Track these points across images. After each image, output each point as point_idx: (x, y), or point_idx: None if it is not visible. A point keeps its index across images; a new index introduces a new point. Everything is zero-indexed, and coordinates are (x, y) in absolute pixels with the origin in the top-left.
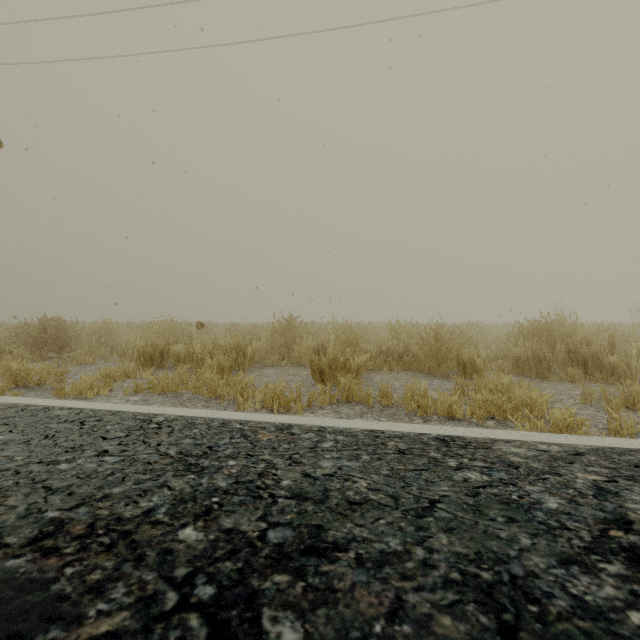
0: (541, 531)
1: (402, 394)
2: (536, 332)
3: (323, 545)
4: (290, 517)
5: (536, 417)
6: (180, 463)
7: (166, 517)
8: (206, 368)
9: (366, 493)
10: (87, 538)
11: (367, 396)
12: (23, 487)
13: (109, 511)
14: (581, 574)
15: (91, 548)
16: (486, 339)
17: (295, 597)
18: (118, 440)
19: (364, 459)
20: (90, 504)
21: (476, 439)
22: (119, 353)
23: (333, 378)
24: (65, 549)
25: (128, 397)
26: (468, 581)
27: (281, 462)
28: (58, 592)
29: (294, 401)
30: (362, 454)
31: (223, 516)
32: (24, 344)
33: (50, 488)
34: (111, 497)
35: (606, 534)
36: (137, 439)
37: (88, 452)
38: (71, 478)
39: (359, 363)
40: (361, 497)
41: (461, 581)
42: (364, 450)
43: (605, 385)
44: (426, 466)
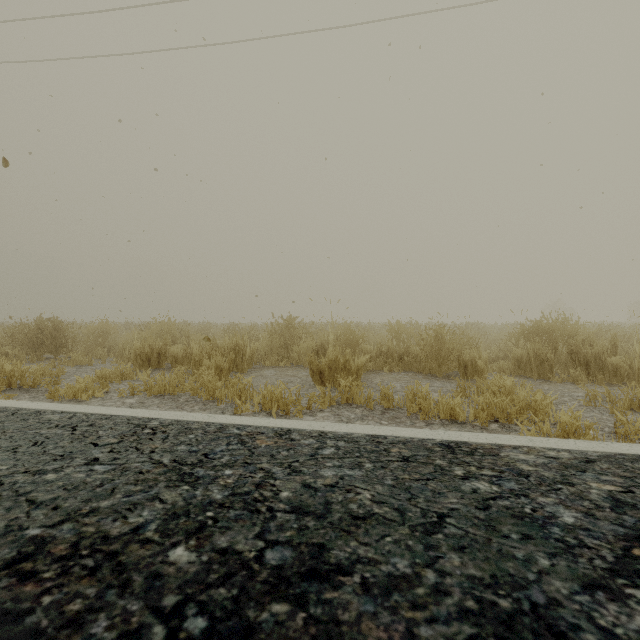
0: (559, 550)
1: (403, 396)
2: (538, 333)
3: (325, 567)
4: (289, 534)
5: (540, 420)
6: (174, 472)
7: (156, 535)
8: (204, 369)
9: (370, 506)
10: (69, 560)
11: (368, 398)
12: (5, 500)
13: (95, 528)
14: (608, 601)
15: (73, 572)
16: (486, 339)
17: (295, 631)
18: (110, 447)
19: (367, 467)
20: (75, 520)
21: (482, 445)
22: (116, 354)
23: (333, 379)
24: (44, 573)
25: (124, 399)
26: (485, 611)
27: (280, 471)
28: (32, 626)
29: (293, 403)
30: (365, 462)
31: (218, 533)
32: (20, 345)
33: (34, 501)
34: (98, 512)
35: (629, 553)
36: (130, 446)
37: (77, 460)
38: (57, 490)
39: (359, 364)
40: (365, 511)
41: (477, 611)
42: (366, 457)
43: (608, 386)
44: (432, 475)
